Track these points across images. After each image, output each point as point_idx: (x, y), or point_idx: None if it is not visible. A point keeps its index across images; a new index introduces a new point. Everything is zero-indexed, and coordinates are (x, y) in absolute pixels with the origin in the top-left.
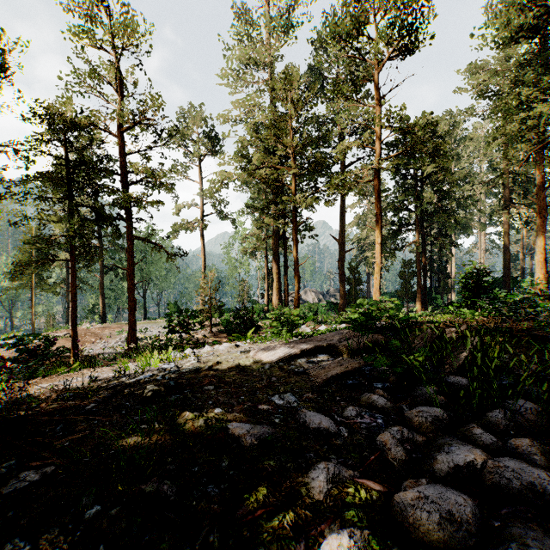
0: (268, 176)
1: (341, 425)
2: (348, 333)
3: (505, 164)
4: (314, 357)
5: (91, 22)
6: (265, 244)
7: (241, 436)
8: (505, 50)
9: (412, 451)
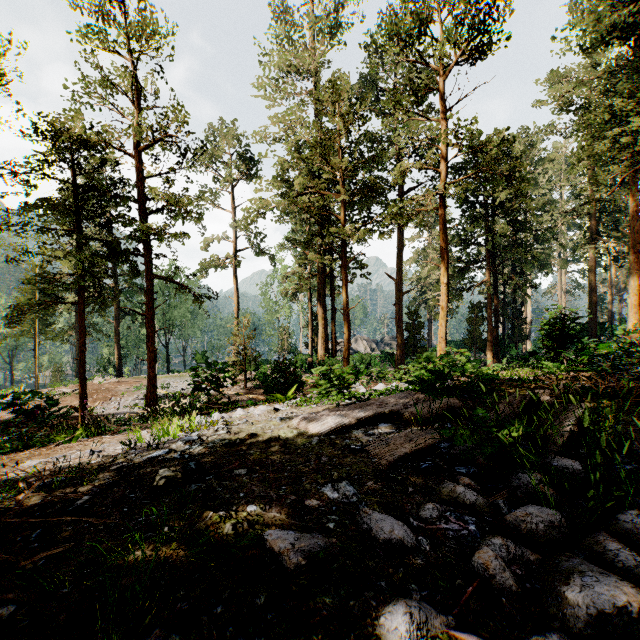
0: (313, 204)
1: (419, 533)
2: (415, 396)
3: (591, 190)
4: (373, 428)
5: (103, 21)
6: (309, 284)
7: (282, 552)
8: (593, 55)
9: (525, 578)
